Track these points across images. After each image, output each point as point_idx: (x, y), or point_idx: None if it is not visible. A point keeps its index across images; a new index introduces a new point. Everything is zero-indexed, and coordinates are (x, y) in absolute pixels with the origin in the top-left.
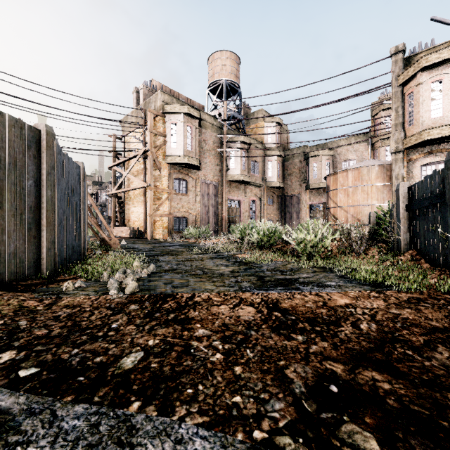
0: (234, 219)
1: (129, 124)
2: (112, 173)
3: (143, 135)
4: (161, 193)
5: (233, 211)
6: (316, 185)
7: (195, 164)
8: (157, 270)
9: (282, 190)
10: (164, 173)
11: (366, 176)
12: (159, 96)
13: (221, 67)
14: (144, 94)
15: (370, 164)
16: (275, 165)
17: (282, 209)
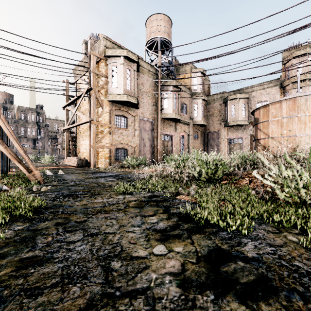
0: (167, 150)
1: (79, 71)
2: (66, 112)
3: (88, 77)
4: (103, 127)
5: (166, 144)
6: (234, 122)
7: (134, 102)
8: (1, 263)
9: (205, 127)
10: (106, 109)
11: (303, 106)
12: (101, 42)
13: (157, 27)
14: (91, 44)
15: (309, 93)
16: (200, 107)
17: (205, 142)
